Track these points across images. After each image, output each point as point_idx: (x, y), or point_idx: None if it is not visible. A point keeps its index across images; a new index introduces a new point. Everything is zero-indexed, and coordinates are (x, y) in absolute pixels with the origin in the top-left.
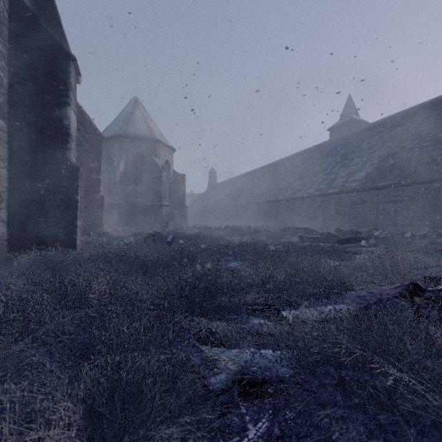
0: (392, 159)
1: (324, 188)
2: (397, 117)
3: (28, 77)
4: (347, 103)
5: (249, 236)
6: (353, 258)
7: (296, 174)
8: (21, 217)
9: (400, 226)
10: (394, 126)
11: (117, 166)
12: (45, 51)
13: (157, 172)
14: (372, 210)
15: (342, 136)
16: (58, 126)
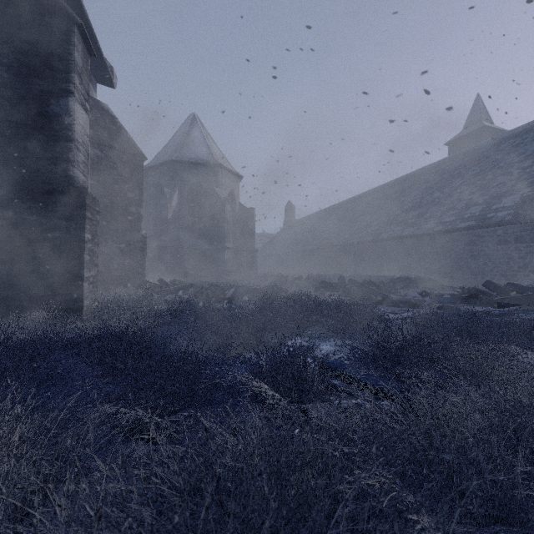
0: None
1: (451, 222)
2: None
3: (11, 52)
4: (475, 106)
5: (343, 291)
6: None
7: (405, 203)
8: None
9: None
10: None
11: (169, 198)
12: (37, 13)
13: (219, 205)
14: None
15: (473, 148)
16: (55, 126)
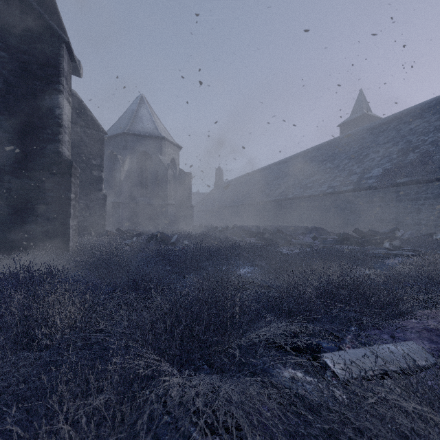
0: (414, 154)
1: (338, 186)
2: (416, 109)
3: (16, 61)
4: (359, 98)
5: (258, 236)
6: (384, 264)
7: (306, 171)
8: (7, 217)
9: (423, 225)
10: (412, 118)
11: (122, 164)
12: (35, 33)
13: (163, 170)
14: (391, 208)
15: (355, 131)
16: (49, 115)
